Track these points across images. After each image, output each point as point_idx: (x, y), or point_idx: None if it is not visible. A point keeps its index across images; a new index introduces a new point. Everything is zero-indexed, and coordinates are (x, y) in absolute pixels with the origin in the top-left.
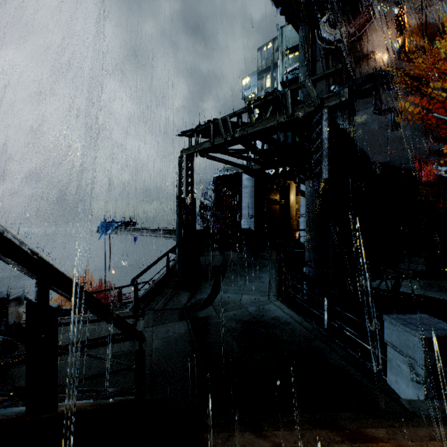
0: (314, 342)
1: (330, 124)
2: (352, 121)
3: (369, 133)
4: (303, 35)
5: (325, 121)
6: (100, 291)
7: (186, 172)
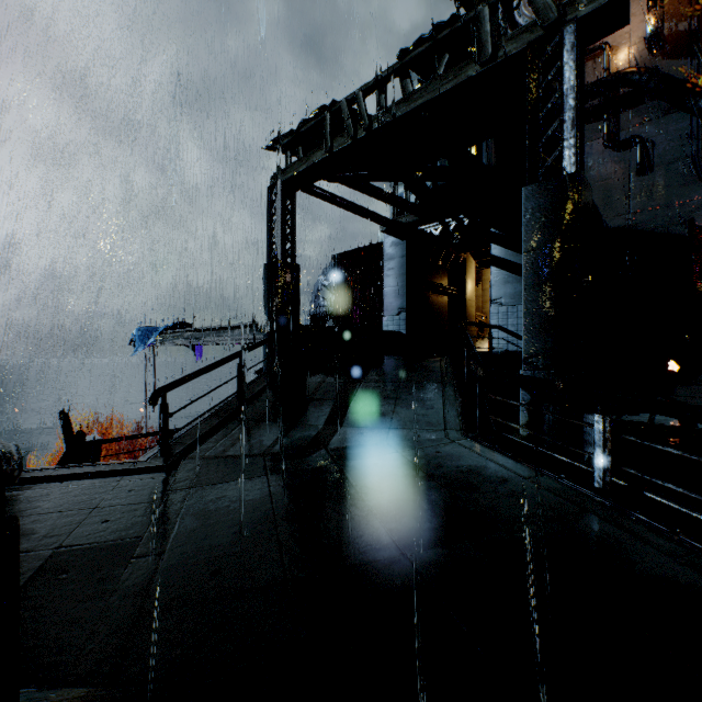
0: (583, 520)
1: (577, 66)
2: None
3: (596, 181)
4: None
5: (568, 51)
6: (123, 438)
7: (282, 214)
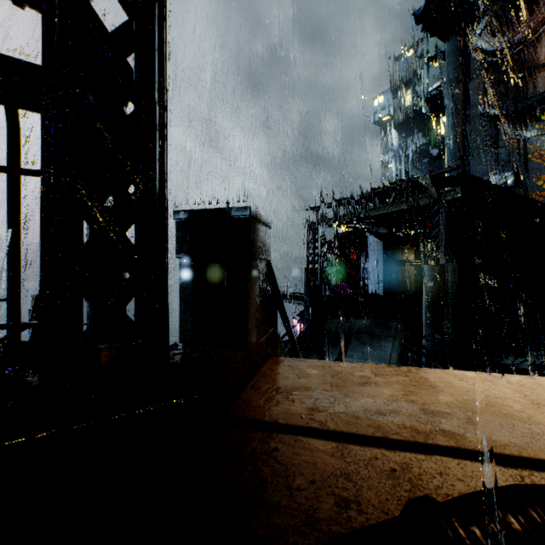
0: None
1: (449, 214)
2: (522, 152)
3: None
4: (452, 49)
5: (441, 213)
6: None
7: (314, 244)
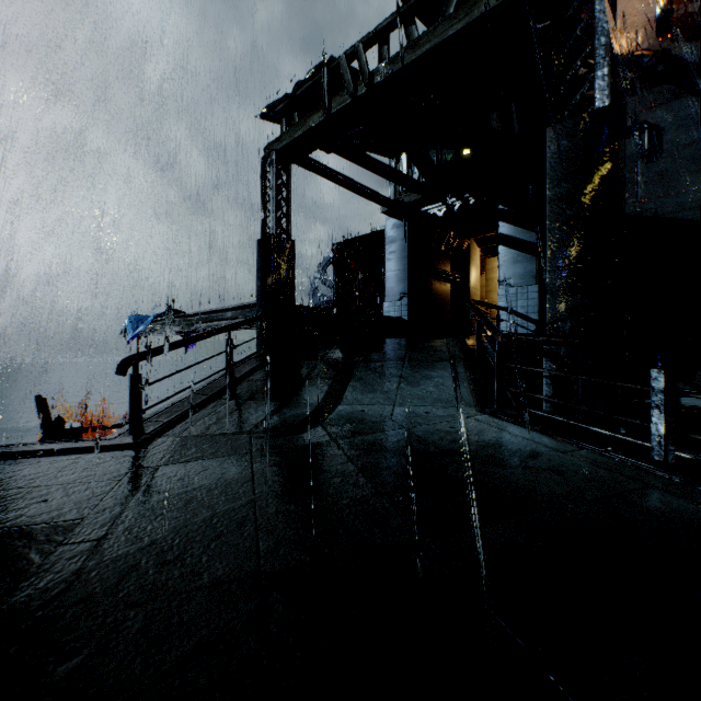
0: (650, 497)
1: None
2: None
3: None
4: None
5: None
6: (107, 427)
7: (276, 186)
